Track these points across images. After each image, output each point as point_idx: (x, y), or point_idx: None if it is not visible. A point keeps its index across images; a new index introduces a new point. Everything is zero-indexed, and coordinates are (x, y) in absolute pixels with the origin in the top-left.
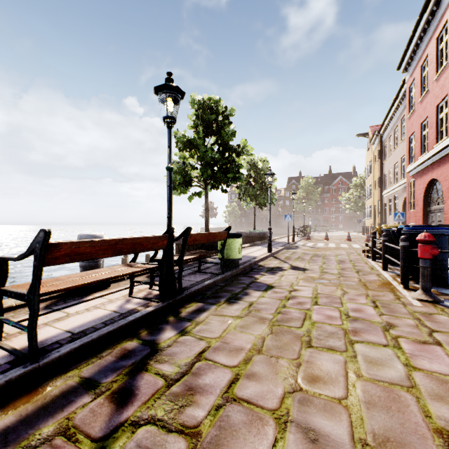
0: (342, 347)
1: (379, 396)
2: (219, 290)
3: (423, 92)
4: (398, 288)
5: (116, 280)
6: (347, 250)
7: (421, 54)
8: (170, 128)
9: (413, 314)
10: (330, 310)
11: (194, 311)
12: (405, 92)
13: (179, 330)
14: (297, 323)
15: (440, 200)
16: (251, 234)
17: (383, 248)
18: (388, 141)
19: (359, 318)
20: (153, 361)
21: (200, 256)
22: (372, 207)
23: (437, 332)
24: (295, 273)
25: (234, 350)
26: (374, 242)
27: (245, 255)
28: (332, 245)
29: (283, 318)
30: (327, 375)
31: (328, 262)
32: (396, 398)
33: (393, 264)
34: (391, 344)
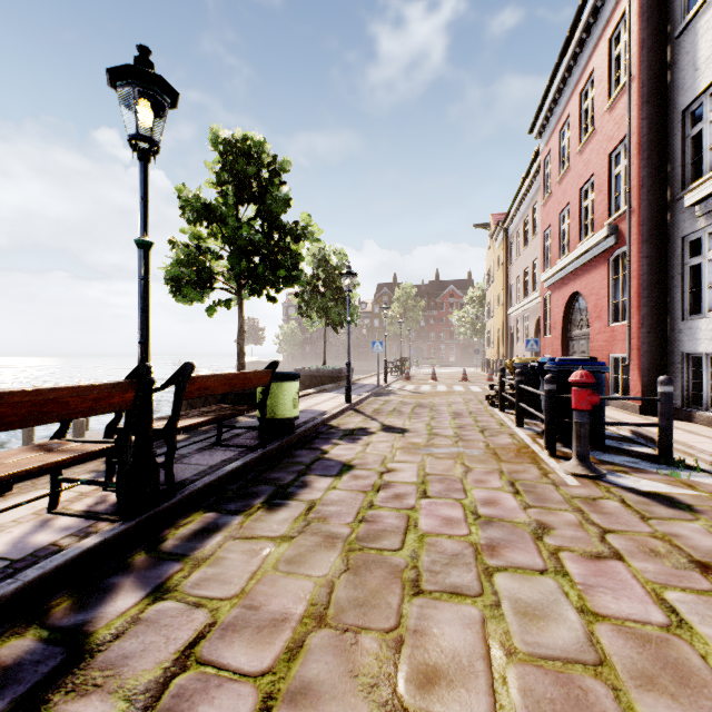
0: (474, 586)
1: (553, 700)
2: (253, 481)
3: (562, 169)
4: (543, 456)
5: (31, 475)
6: (464, 396)
7: (561, 114)
8: (146, 162)
9: (571, 502)
10: (447, 506)
11: (195, 532)
12: (539, 168)
13: (153, 586)
14: (395, 541)
15: (584, 322)
16: (319, 372)
17: (517, 392)
18: (516, 237)
19: (495, 517)
20: (63, 693)
21: (216, 418)
22: (495, 331)
23: (611, 532)
24: (389, 438)
25: (269, 625)
26: (503, 383)
27: (308, 408)
28: (442, 387)
29: (368, 531)
30: (455, 662)
31: (439, 415)
32: (582, 699)
33: (529, 416)
34: (552, 568)
